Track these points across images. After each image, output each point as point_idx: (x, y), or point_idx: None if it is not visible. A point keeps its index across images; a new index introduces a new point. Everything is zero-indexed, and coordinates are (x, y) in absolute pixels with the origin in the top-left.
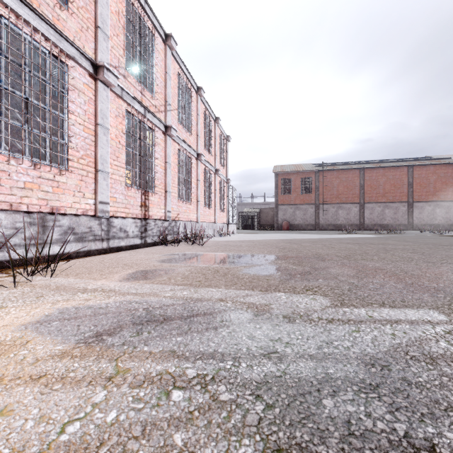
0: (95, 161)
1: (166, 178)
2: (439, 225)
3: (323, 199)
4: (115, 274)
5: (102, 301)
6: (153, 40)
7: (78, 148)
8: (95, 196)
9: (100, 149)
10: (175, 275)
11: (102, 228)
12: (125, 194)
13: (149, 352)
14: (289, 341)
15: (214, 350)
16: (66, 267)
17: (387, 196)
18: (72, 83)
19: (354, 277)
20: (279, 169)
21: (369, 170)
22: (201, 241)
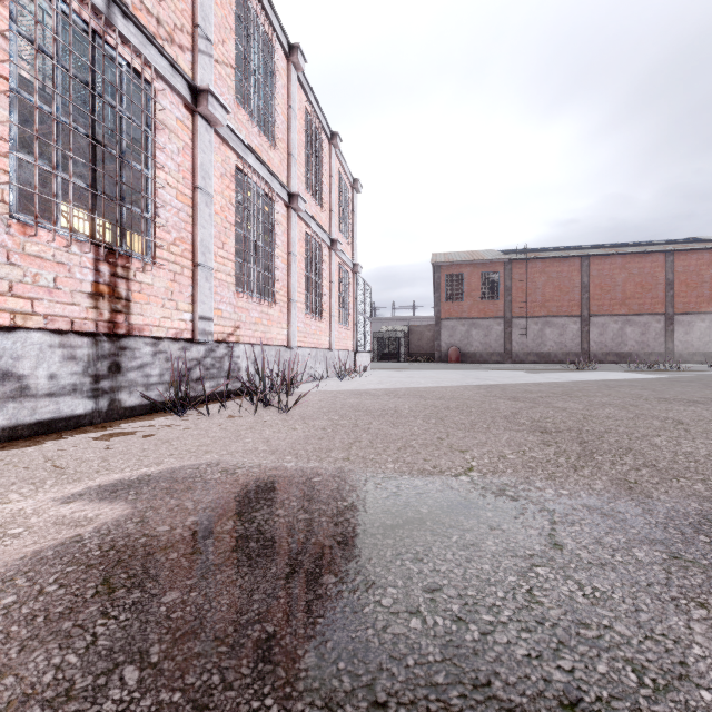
0: None
1: (197, 228)
2: None
3: (518, 309)
4: None
5: None
6: None
7: None
8: None
9: None
10: None
11: None
12: (9, 246)
13: None
14: None
15: None
16: None
17: (629, 304)
18: None
19: None
20: (443, 258)
21: (597, 260)
22: (294, 393)
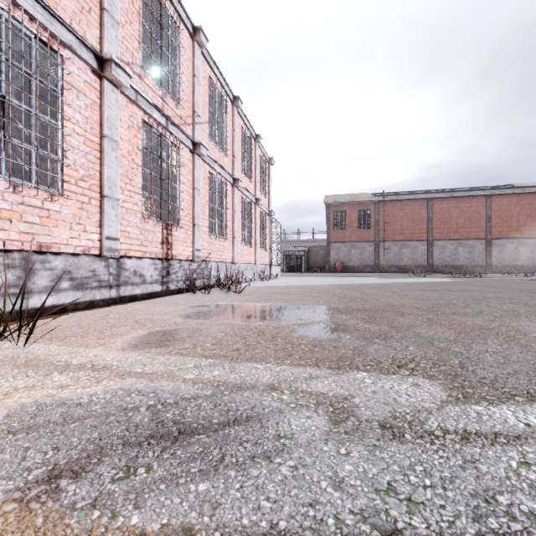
0: (101, 184)
1: (194, 207)
2: (523, 266)
3: (384, 235)
4: (119, 338)
5: (86, 390)
6: (177, 34)
7: (76, 167)
8: (100, 230)
9: (107, 169)
10: (202, 339)
11: (110, 271)
12: (141, 227)
13: (140, 533)
14: (411, 494)
15: (270, 525)
16: (54, 325)
17: (461, 232)
18: (68, 81)
19: (457, 343)
20: (332, 199)
21: (439, 201)
22: (238, 287)
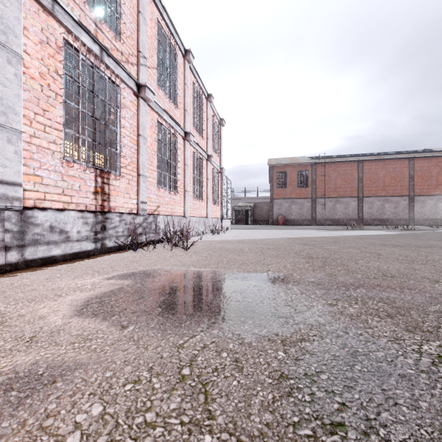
0: None
1: (139, 156)
2: (441, 220)
3: (320, 192)
4: None
5: None
6: None
7: None
8: None
9: None
10: None
11: (5, 227)
12: (62, 172)
13: None
14: None
15: None
16: None
17: (387, 189)
18: None
19: None
20: (274, 162)
21: (368, 163)
22: (188, 242)
